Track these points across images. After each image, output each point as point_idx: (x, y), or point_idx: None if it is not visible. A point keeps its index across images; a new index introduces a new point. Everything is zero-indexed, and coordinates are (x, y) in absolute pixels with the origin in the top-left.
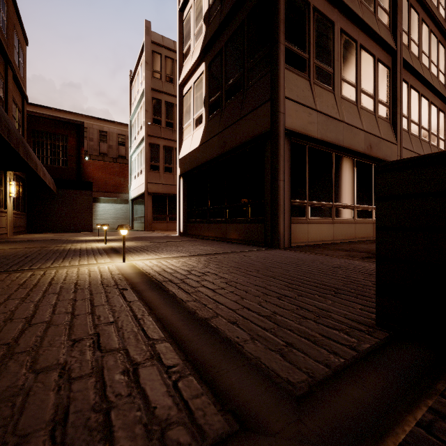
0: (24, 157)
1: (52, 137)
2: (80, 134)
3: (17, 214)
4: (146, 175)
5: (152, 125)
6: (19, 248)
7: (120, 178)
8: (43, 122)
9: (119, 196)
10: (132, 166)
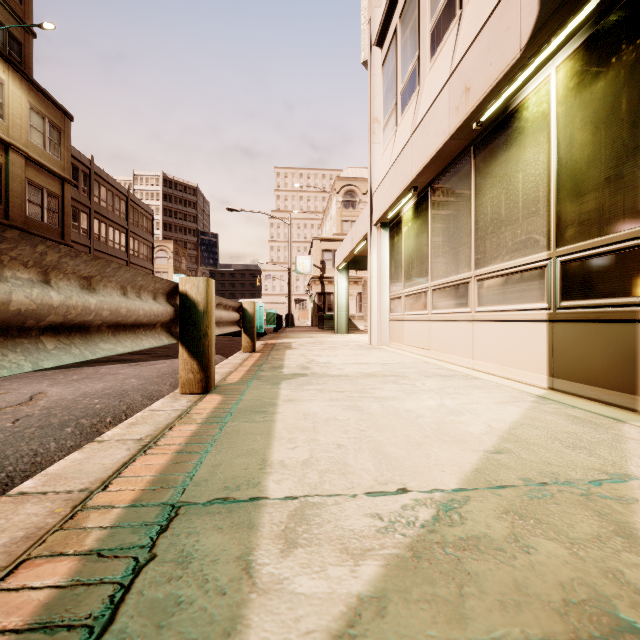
0: None
1: None
2: None
3: None
4: None
5: None
6: None
7: None
8: None
9: None
10: None
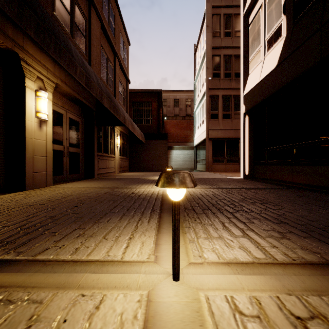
0: (110, 109)
1: (143, 105)
2: (159, 99)
3: (122, 158)
4: (207, 124)
5: (212, 79)
6: (99, 188)
7: (187, 131)
8: (138, 96)
9: (186, 144)
10: (195, 119)
